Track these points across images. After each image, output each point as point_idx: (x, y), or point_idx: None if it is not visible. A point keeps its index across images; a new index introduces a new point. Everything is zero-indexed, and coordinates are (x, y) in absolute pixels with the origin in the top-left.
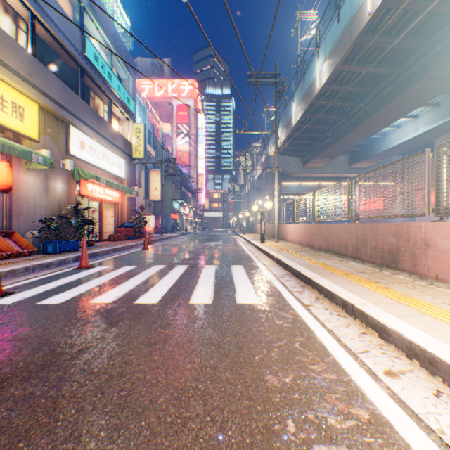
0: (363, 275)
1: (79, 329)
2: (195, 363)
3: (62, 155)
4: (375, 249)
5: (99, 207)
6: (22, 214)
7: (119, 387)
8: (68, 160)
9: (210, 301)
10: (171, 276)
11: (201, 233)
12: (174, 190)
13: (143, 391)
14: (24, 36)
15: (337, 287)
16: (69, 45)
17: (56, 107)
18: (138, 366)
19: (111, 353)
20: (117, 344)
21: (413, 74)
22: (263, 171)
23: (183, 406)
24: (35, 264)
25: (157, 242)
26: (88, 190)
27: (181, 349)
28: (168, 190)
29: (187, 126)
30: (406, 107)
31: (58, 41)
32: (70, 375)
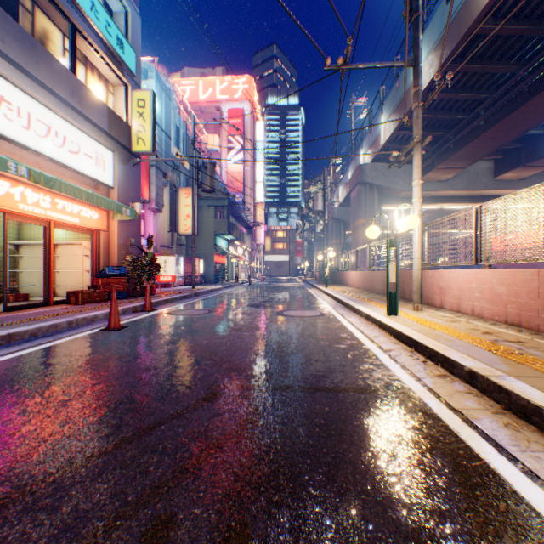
0: None
1: None
2: None
3: None
4: None
5: (45, 236)
6: None
7: None
8: None
9: None
10: None
11: (258, 283)
12: (217, 221)
13: None
14: None
15: None
16: None
17: None
18: None
19: None
20: None
21: None
22: (351, 191)
23: None
24: None
25: (167, 305)
26: None
27: None
28: (209, 220)
29: (241, 138)
30: None
31: None
32: None
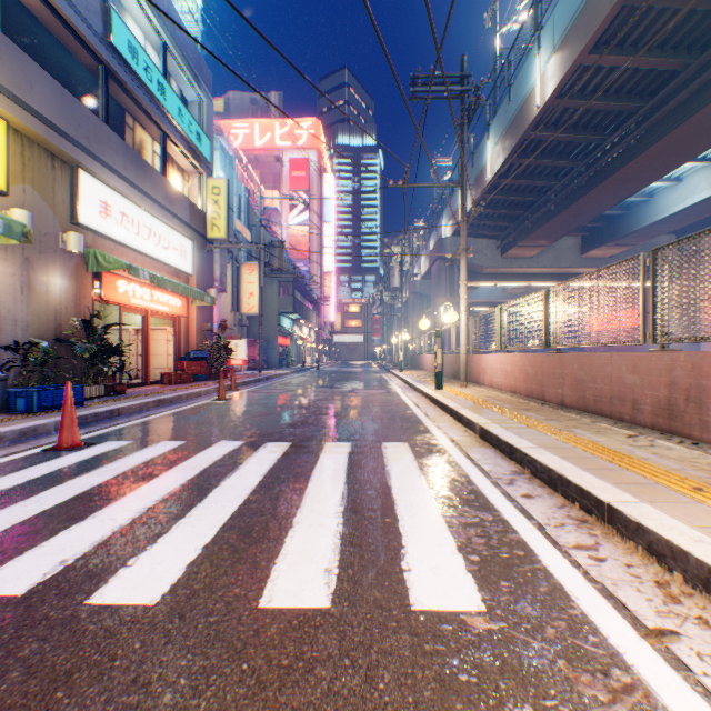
0: None
1: None
2: None
3: (62, 224)
4: None
5: (143, 324)
6: None
7: None
8: (73, 234)
9: (326, 599)
10: (244, 477)
11: (328, 368)
12: (282, 298)
13: None
14: None
15: None
16: (76, 17)
17: (46, 131)
18: None
19: None
20: None
21: None
22: (432, 265)
23: None
24: None
25: (247, 387)
26: (119, 293)
27: None
28: (272, 297)
29: (306, 194)
30: (707, 135)
31: (51, 7)
32: None
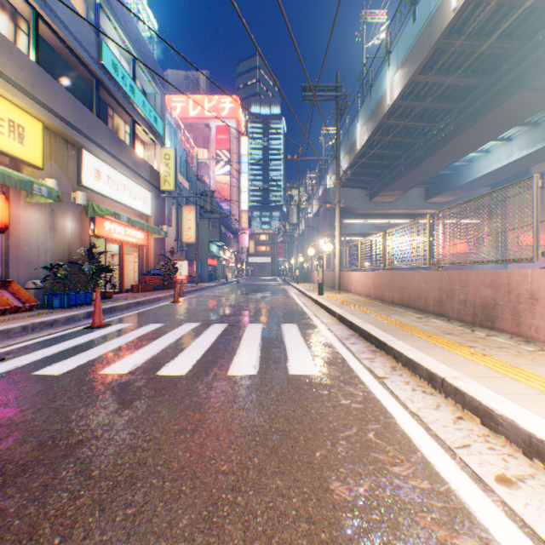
0: (452, 338)
1: (80, 411)
2: (233, 463)
3: (72, 186)
4: (465, 304)
5: (119, 251)
6: (22, 259)
7: (125, 500)
8: (80, 193)
9: (255, 372)
10: (206, 338)
11: (245, 282)
12: (211, 230)
13: (158, 507)
14: (25, 38)
15: (419, 354)
16: (82, 50)
17: (65, 127)
18: (155, 467)
19: (120, 447)
20: (128, 434)
21: (508, 86)
22: (320, 207)
23: (214, 532)
24: (35, 322)
25: (190, 294)
26: (106, 230)
27: (214, 440)
28: (204, 230)
29: (228, 152)
30: (497, 127)
31: (67, 45)
32: (60, 480)
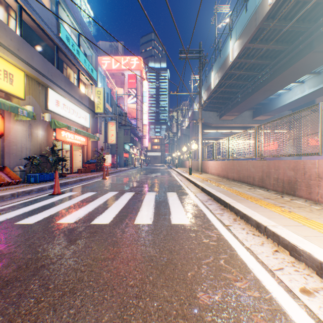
0: (270, 201)
1: (44, 246)
2: (136, 280)
3: (42, 110)
4: (277, 180)
5: (70, 149)
6: (12, 153)
7: (69, 304)
8: (47, 114)
9: (151, 222)
10: (122, 201)
11: (145, 167)
12: (125, 136)
13: (90, 308)
14: (14, 21)
15: (250, 211)
16: (48, 29)
17: (38, 75)
18: (89, 283)
19: (67, 269)
20: (73, 261)
21: (302, 50)
22: (190, 123)
23: None
24: (19, 191)
25: (112, 174)
26: (62, 136)
27: (125, 265)
28: (121, 136)
29: (135, 90)
30: (296, 75)
31: (39, 26)
32: (29, 291)
